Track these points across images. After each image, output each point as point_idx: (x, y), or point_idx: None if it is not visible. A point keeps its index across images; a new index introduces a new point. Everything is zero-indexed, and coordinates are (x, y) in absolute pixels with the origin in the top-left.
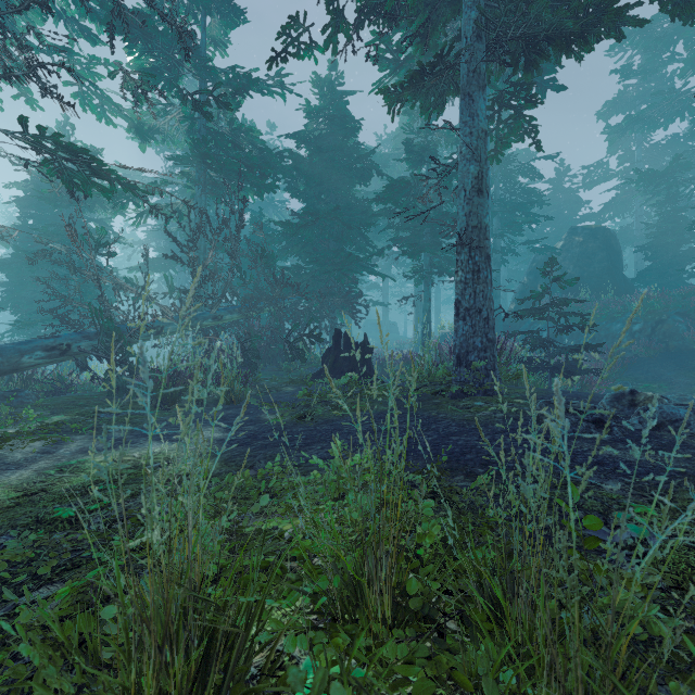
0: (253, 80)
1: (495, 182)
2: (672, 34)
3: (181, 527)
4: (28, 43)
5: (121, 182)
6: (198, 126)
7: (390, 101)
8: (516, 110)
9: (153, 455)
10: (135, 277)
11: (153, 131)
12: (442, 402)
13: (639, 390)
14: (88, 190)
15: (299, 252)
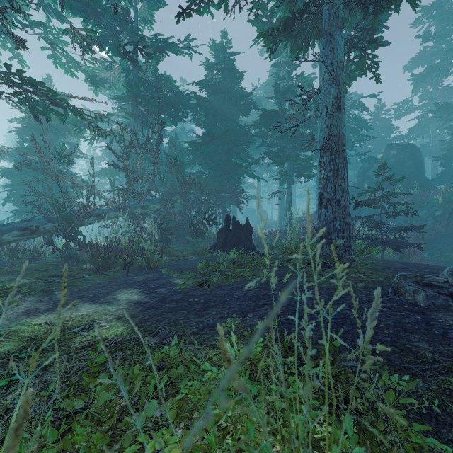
0: (169, 44)
1: None
2: None
3: (68, 427)
4: (17, 20)
5: (71, 109)
6: (132, 76)
7: (268, 42)
8: (362, 50)
9: (80, 318)
10: (89, 179)
11: (103, 81)
12: (309, 271)
13: (442, 258)
14: (48, 115)
15: (201, 162)
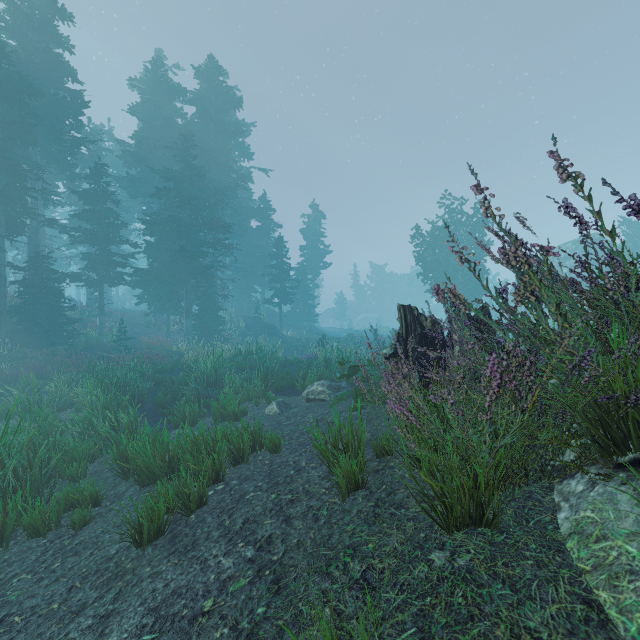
0: None
1: None
2: None
3: None
4: None
5: None
6: None
7: None
8: None
9: None
10: None
11: None
12: None
13: None
14: None
15: None
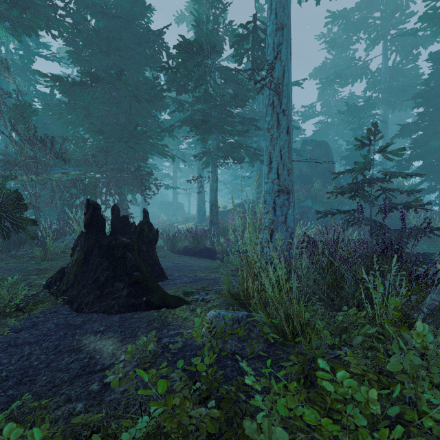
0: None
1: (259, 98)
2: (360, 23)
3: None
4: None
5: None
6: None
7: None
8: None
9: None
10: None
11: None
12: None
13: None
14: None
15: (81, 122)
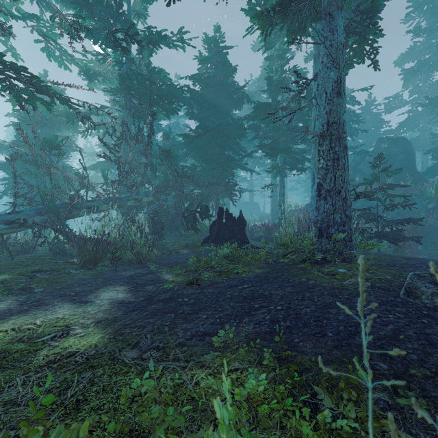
0: (162, 36)
1: None
2: None
3: None
4: (9, 12)
5: (57, 97)
6: (125, 69)
7: (263, 24)
8: (361, 35)
9: (54, 322)
10: (82, 172)
11: (96, 75)
12: (307, 267)
13: (437, 251)
14: (34, 103)
15: (194, 155)
